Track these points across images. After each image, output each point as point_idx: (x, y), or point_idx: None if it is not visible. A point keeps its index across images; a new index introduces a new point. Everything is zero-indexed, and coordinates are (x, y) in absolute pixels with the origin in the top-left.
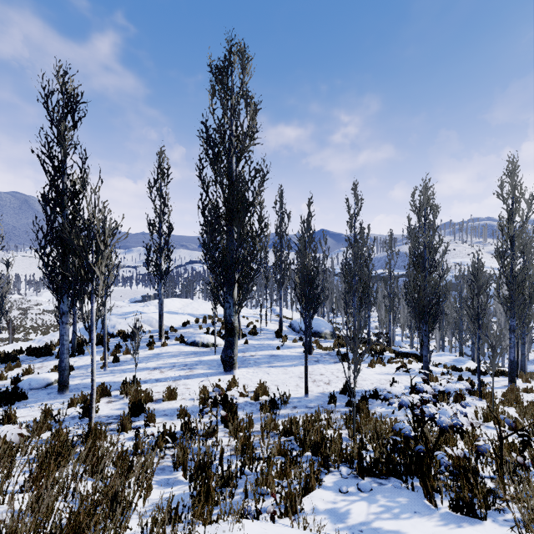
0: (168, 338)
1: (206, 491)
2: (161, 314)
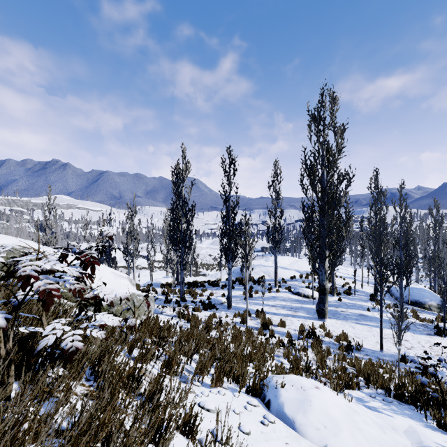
0: (280, 286)
1: (297, 368)
2: (276, 270)
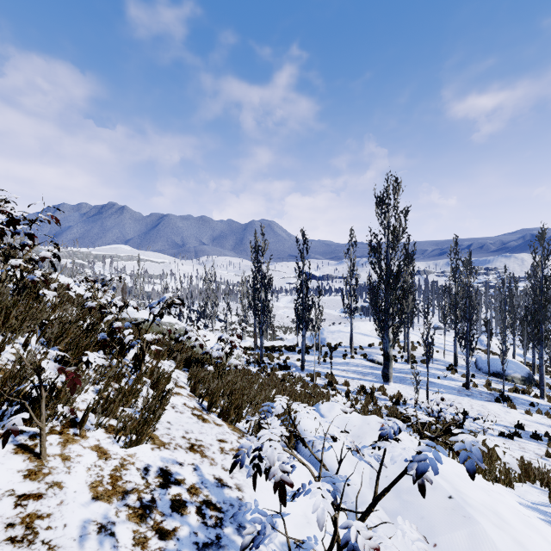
0: (356, 353)
1: None
2: (351, 337)
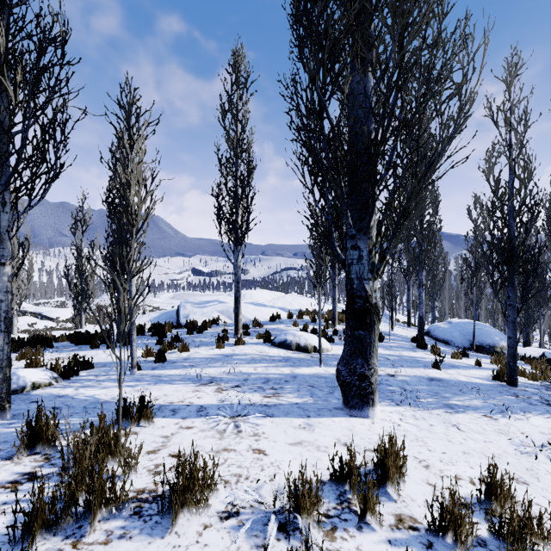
0: (247, 334)
1: None
2: (237, 296)
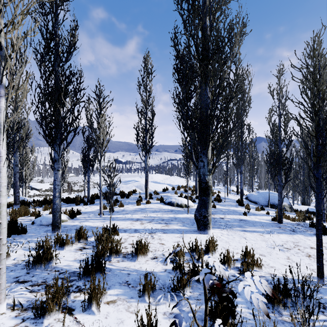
0: (151, 198)
1: None
2: (146, 179)
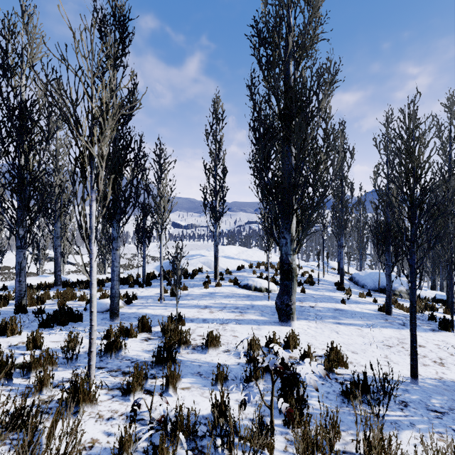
0: (222, 279)
1: None
2: (216, 255)
